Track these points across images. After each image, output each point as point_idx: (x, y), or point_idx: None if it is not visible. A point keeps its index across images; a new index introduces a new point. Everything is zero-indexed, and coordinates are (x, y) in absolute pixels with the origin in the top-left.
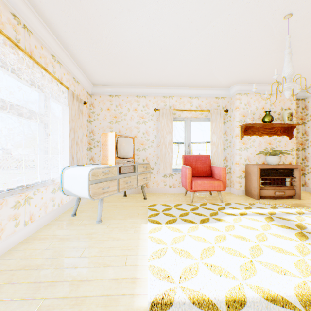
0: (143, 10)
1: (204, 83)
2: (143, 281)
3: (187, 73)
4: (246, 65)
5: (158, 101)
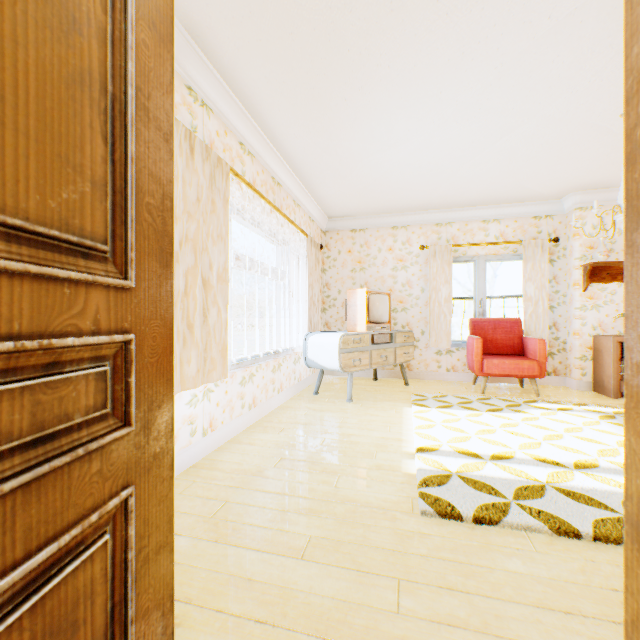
0: (406, 144)
1: (508, 197)
2: (409, 441)
3: (475, 189)
4: (581, 168)
5: (426, 232)
